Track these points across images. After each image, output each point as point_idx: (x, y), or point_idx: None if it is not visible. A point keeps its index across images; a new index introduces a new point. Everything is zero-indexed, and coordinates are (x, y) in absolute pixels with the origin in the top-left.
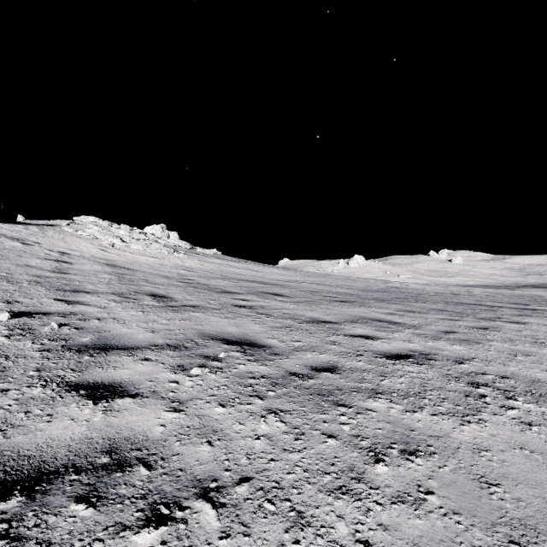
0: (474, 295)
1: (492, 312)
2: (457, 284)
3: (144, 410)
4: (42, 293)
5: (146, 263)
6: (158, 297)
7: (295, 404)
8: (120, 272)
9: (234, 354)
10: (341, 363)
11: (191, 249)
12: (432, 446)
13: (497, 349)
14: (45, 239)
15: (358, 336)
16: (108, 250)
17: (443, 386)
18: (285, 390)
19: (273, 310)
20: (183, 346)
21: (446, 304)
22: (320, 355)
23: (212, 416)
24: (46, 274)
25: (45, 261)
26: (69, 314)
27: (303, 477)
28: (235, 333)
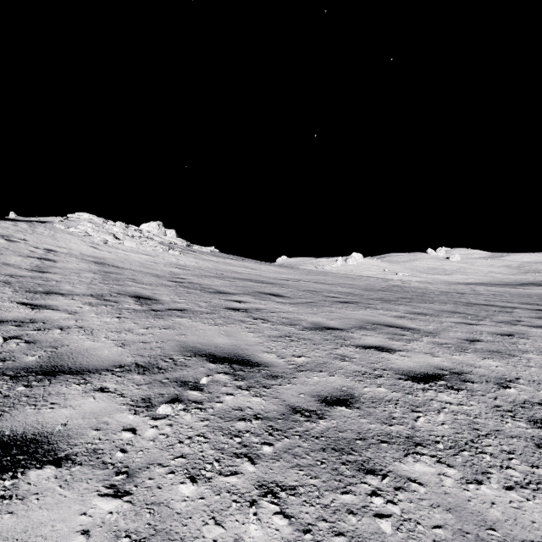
0: (481, 294)
1: (508, 314)
2: (456, 281)
3: (66, 495)
4: (6, 295)
5: (138, 261)
6: (142, 298)
7: (302, 472)
8: (107, 270)
9: (220, 377)
10: (357, 390)
11: (188, 247)
12: None
13: (539, 365)
14: (33, 236)
15: (371, 347)
16: (99, 248)
17: (499, 428)
18: (286, 441)
19: (271, 314)
20: (156, 367)
21: (456, 305)
22: (330, 378)
23: (172, 506)
24: (21, 273)
25: (27, 258)
26: (28, 321)
27: None
28: (224, 346)
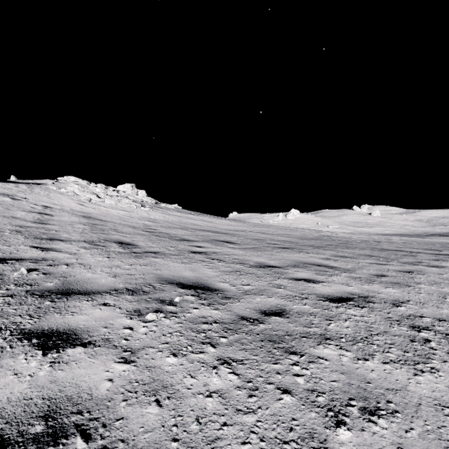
0: (394, 242)
1: (412, 257)
2: (376, 233)
3: (94, 362)
4: (20, 241)
5: (117, 215)
6: (124, 244)
7: (247, 352)
8: (93, 222)
9: (189, 298)
10: (288, 307)
11: (156, 204)
12: (393, 402)
13: (427, 292)
14: (32, 195)
15: (301, 279)
16: (85, 205)
17: (387, 330)
18: (236, 336)
19: (225, 256)
20: (141, 290)
21: (372, 250)
22: (269, 299)
23: (163, 368)
24: (28, 225)
25: (30, 213)
26: (41, 260)
27: (260, 448)
28: (190, 277)
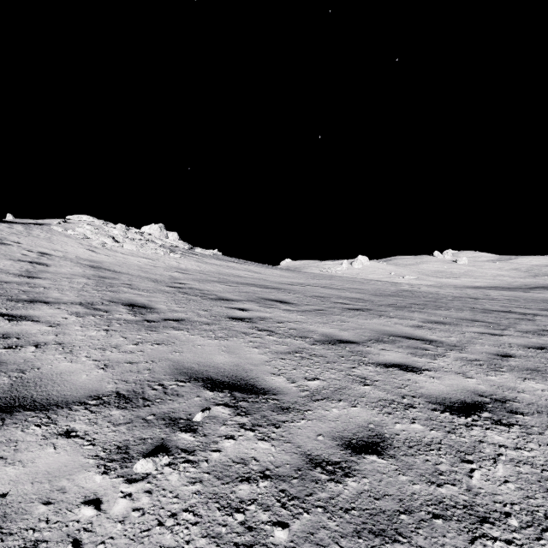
0: (495, 299)
1: (531, 322)
2: (465, 285)
3: None
4: None
5: (137, 265)
6: (136, 307)
7: None
8: (102, 275)
9: (219, 411)
10: (387, 428)
11: (190, 250)
12: None
13: None
14: (28, 239)
15: (393, 365)
16: (96, 251)
17: None
18: (306, 519)
19: (277, 324)
20: (141, 397)
21: (473, 312)
22: (352, 410)
23: None
24: (7, 279)
25: (17, 262)
26: None
27: None
28: (225, 366)
